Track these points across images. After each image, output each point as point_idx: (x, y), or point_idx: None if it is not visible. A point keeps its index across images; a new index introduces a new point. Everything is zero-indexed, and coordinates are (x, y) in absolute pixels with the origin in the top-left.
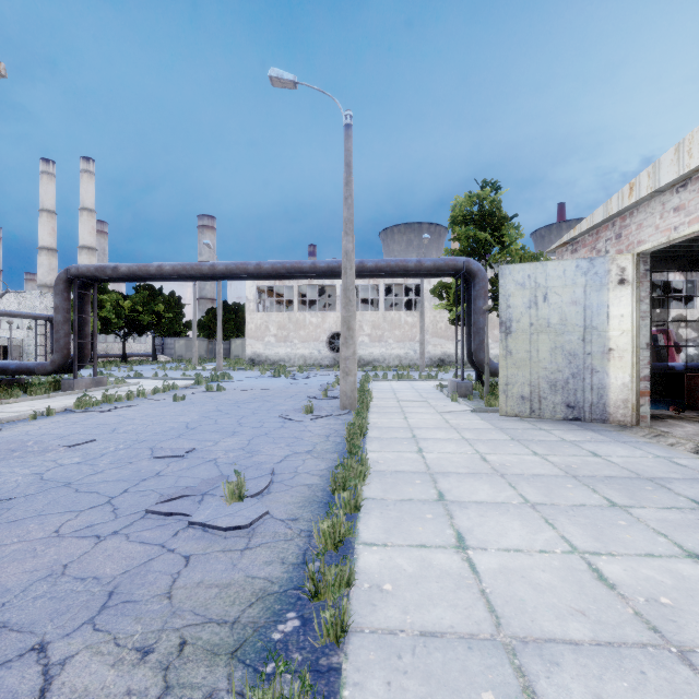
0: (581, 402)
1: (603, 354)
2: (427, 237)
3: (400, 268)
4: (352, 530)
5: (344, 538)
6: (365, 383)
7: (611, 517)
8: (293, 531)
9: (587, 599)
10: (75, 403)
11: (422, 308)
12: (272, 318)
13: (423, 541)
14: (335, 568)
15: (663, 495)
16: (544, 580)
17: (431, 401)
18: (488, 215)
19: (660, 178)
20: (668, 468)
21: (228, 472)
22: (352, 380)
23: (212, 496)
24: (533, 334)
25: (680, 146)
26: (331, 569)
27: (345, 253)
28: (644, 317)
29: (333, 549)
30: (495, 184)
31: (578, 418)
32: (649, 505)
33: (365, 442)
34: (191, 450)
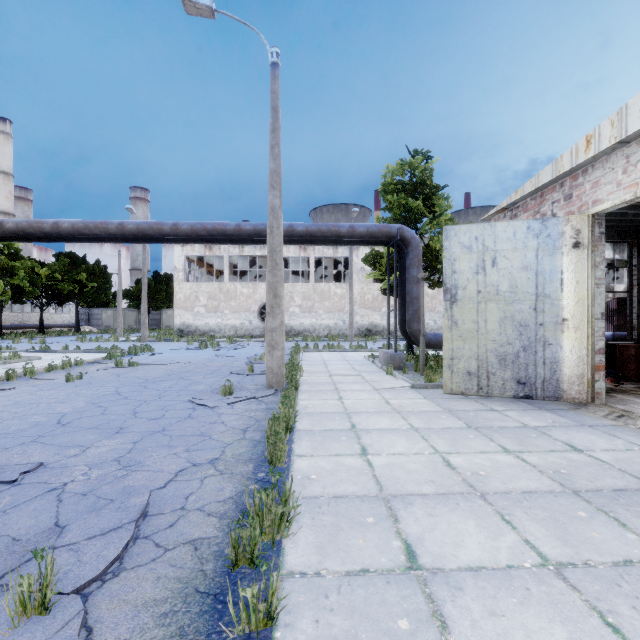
0: (533, 378)
1: (556, 325)
2: (356, 211)
3: (332, 233)
4: None
5: None
6: (295, 355)
7: None
8: None
9: None
10: None
11: (351, 280)
12: (202, 288)
13: None
14: None
15: None
16: None
17: (366, 375)
18: (420, 184)
19: (628, 125)
20: None
21: (69, 516)
22: (279, 355)
23: None
24: (481, 303)
25: None
26: None
27: (271, 210)
28: (599, 284)
29: None
30: (426, 152)
31: (529, 396)
32: None
33: (292, 440)
34: (34, 468)
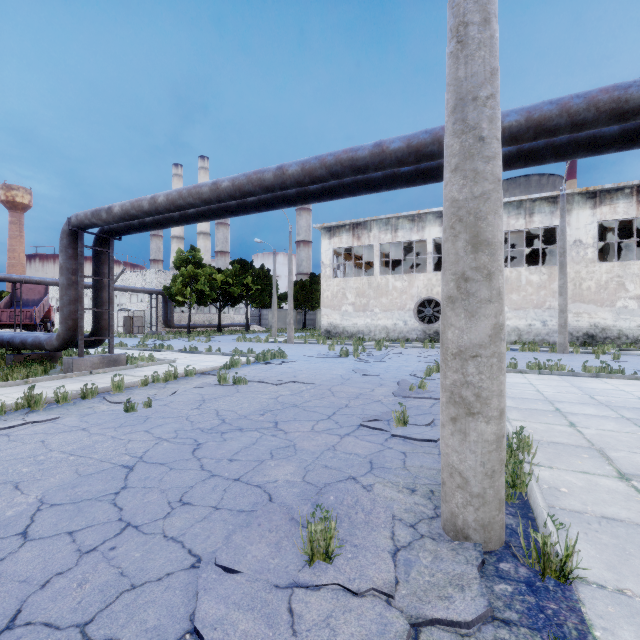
0: None
1: None
2: None
3: (600, 108)
4: None
5: None
6: None
7: None
8: None
9: None
10: None
11: (562, 258)
12: (349, 284)
13: None
14: None
15: None
16: None
17: None
18: None
19: None
20: None
21: None
22: (488, 434)
23: None
24: None
25: None
26: None
27: None
28: None
29: None
30: None
31: None
32: None
33: None
34: None
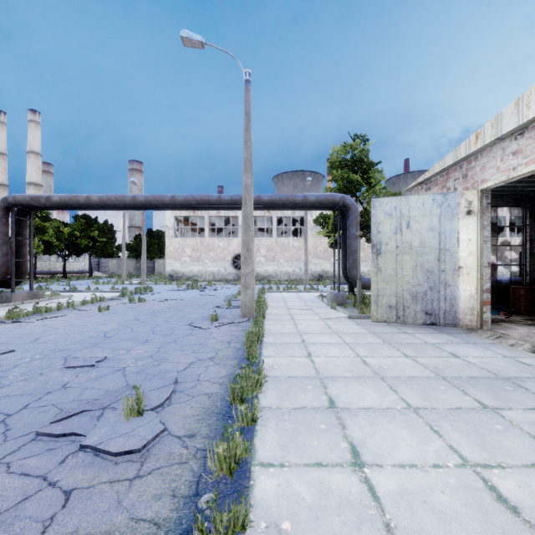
0: (437, 310)
1: (454, 271)
2: (310, 180)
3: (290, 201)
4: (248, 449)
5: (240, 460)
6: (261, 295)
7: (487, 421)
8: (188, 451)
9: (495, 530)
10: (6, 315)
11: (306, 235)
12: (187, 242)
13: (319, 458)
14: (228, 514)
15: (523, 395)
16: (446, 505)
17: (315, 309)
18: (359, 161)
19: (502, 127)
20: (517, 367)
21: (134, 382)
22: (250, 293)
23: (112, 410)
24: (398, 255)
25: (520, 101)
26: (223, 516)
27: (245, 187)
28: (486, 241)
29: (228, 475)
30: (364, 136)
31: (434, 323)
32: (515, 406)
33: (261, 348)
34: (103, 359)
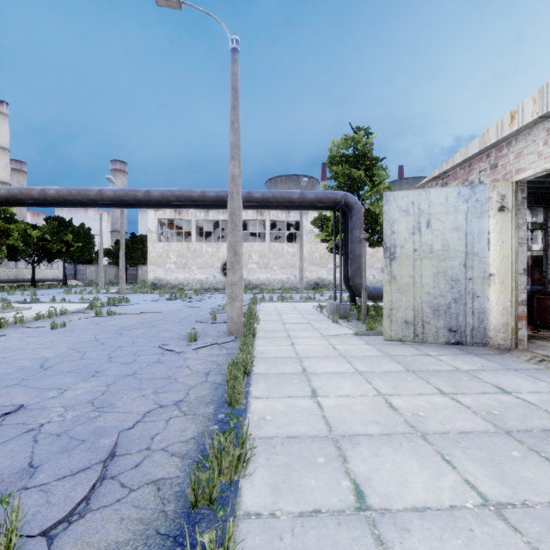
0: (463, 326)
1: (484, 279)
2: (306, 180)
3: (285, 199)
4: None
5: None
6: (253, 306)
7: None
8: None
9: None
10: None
11: (301, 240)
12: (172, 247)
13: None
14: None
15: None
16: None
17: (314, 323)
18: (362, 156)
19: (549, 102)
20: None
21: (43, 457)
22: (238, 306)
23: None
24: (417, 260)
25: None
26: None
27: (232, 178)
28: (522, 243)
29: None
30: (367, 129)
31: (460, 342)
32: None
33: (249, 383)
34: (15, 410)
